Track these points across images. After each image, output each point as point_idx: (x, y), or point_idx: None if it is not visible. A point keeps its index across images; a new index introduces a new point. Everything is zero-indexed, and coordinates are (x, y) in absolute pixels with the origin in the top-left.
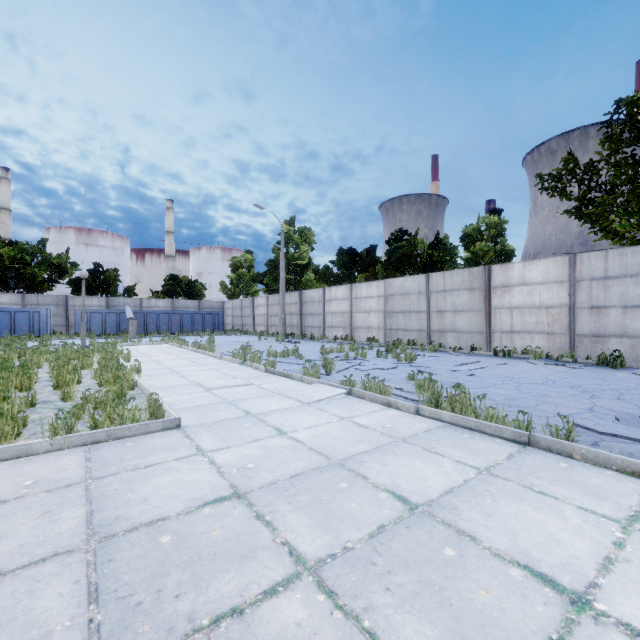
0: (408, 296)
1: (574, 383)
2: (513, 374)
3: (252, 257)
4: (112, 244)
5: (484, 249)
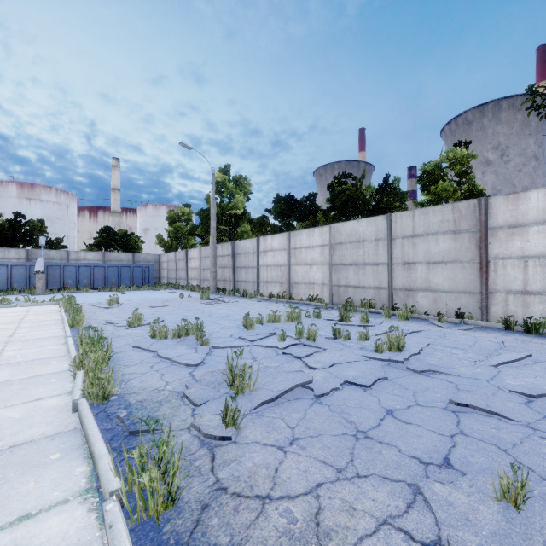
0: (362, 244)
1: None
2: None
3: (190, 210)
4: (56, 199)
5: (448, 189)
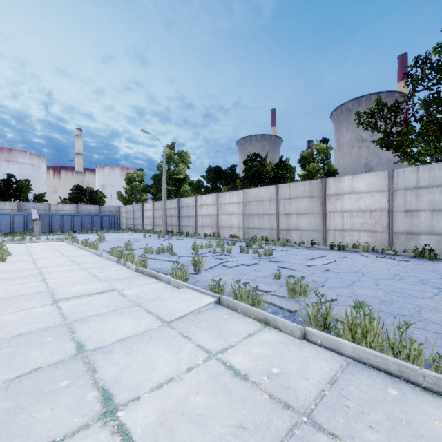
0: (262, 202)
1: (419, 278)
2: (360, 268)
3: (142, 173)
4: (30, 161)
5: (316, 168)
